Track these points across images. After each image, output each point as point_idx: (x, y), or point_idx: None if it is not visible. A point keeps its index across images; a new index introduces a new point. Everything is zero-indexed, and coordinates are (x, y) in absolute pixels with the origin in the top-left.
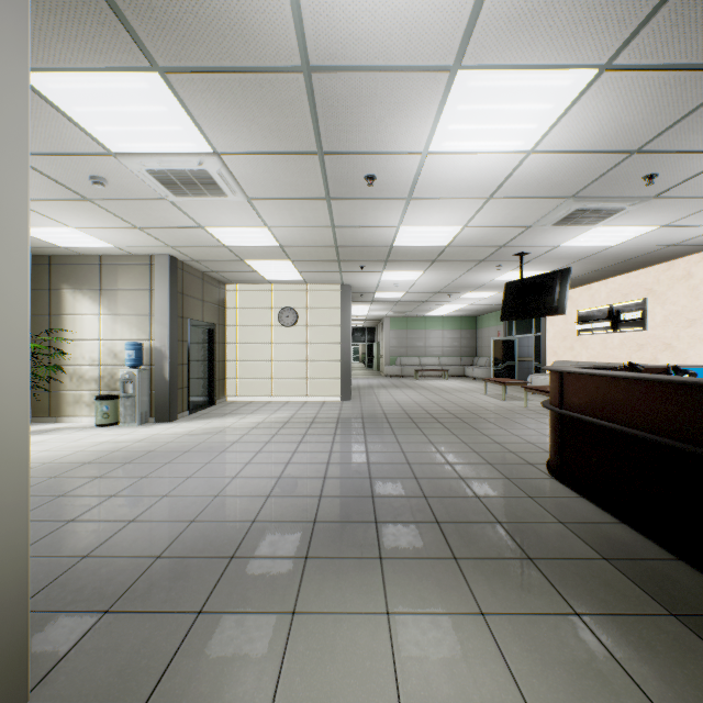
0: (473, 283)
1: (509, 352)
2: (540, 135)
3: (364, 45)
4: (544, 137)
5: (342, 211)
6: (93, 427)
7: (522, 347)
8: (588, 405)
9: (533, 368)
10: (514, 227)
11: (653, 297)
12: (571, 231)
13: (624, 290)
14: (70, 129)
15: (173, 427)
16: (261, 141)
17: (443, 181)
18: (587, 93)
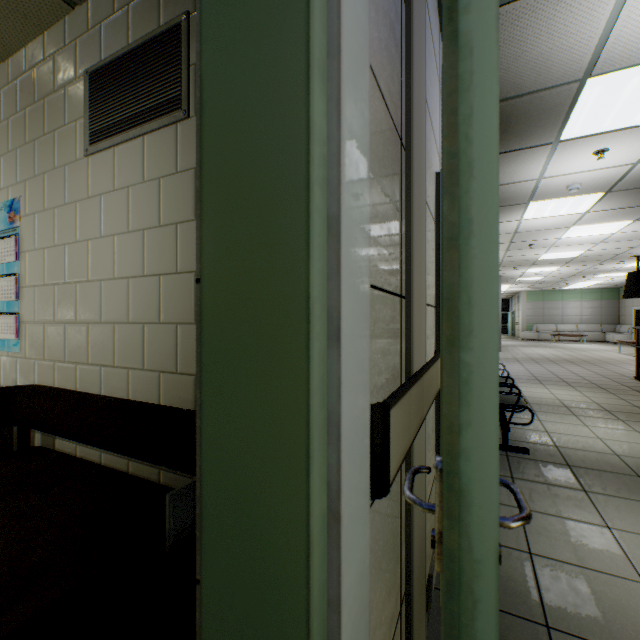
0: (604, 269)
1: None
2: (617, 230)
3: (536, 228)
4: (619, 230)
5: (511, 253)
6: None
7: None
8: None
9: None
10: (622, 248)
11: None
12: None
13: None
14: None
15: None
16: None
17: (569, 242)
18: (632, 223)
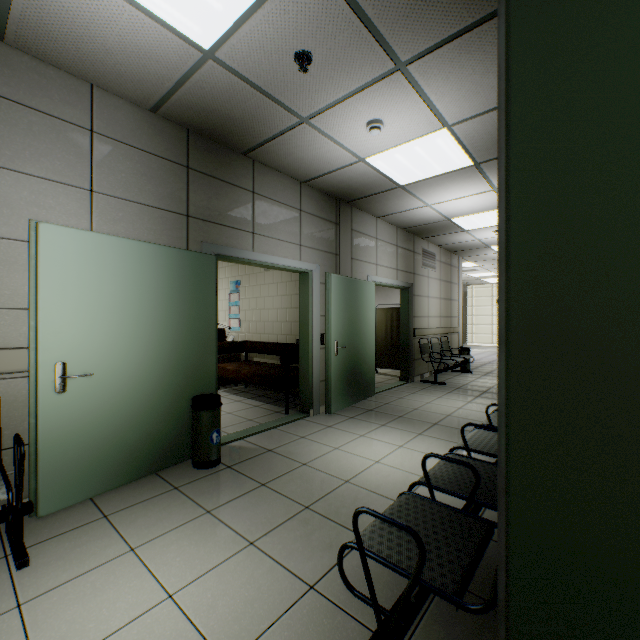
0: None
1: None
2: None
3: None
4: None
5: None
6: None
7: None
8: None
9: None
10: None
11: None
12: None
13: None
14: None
15: None
16: (493, 263)
17: None
18: None
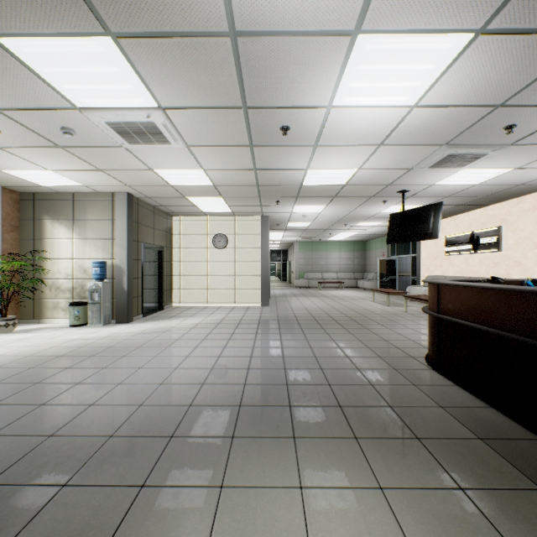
0: (364, 215)
1: (391, 268)
2: (423, 92)
3: (280, 12)
4: (426, 94)
5: (262, 156)
6: (67, 327)
7: (401, 265)
8: (461, 311)
9: (410, 281)
10: (398, 170)
11: (506, 225)
12: (443, 172)
13: (483, 220)
14: (42, 87)
15: (129, 327)
16: (197, 97)
17: (343, 131)
18: (463, 55)
